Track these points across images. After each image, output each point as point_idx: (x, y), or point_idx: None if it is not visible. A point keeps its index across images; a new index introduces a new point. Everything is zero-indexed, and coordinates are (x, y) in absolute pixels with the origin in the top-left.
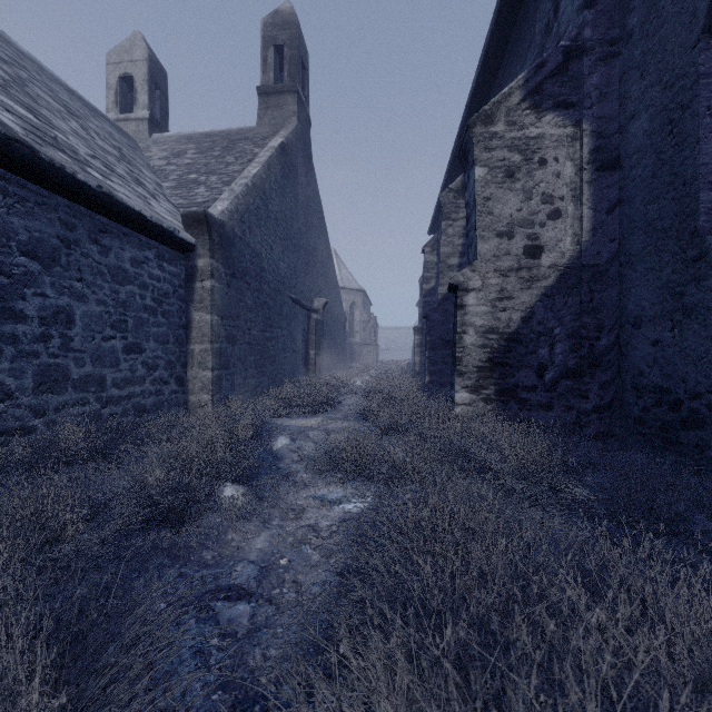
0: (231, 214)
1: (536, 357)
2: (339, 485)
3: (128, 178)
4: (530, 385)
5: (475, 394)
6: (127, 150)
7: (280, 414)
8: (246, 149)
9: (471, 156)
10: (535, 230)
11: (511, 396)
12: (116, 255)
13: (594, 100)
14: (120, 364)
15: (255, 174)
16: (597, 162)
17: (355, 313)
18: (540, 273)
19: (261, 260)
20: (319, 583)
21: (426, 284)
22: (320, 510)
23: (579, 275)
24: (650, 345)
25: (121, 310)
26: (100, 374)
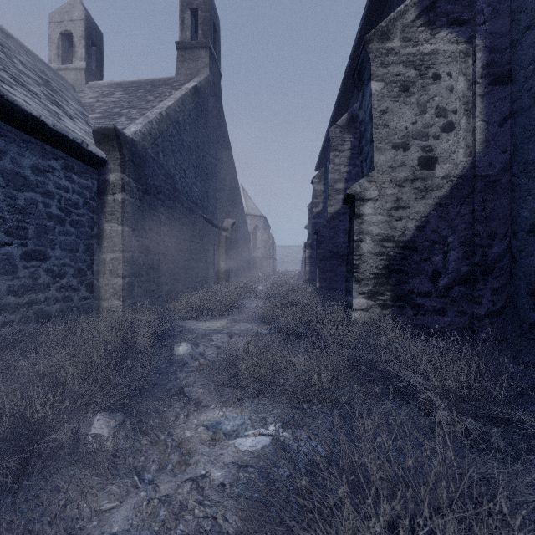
0: (144, 135)
1: (431, 264)
2: (237, 407)
3: (42, 96)
4: (424, 291)
5: (372, 300)
6: (57, 85)
7: (190, 317)
8: (165, 91)
9: (366, 73)
10: (429, 142)
11: (406, 302)
12: (12, 160)
13: (487, 16)
14: (18, 271)
15: (169, 106)
16: (490, 76)
17: (257, 233)
18: (434, 183)
19: (175, 182)
20: None
21: (315, 208)
22: (212, 447)
23: (471, 185)
24: None
25: (19, 217)
26: None
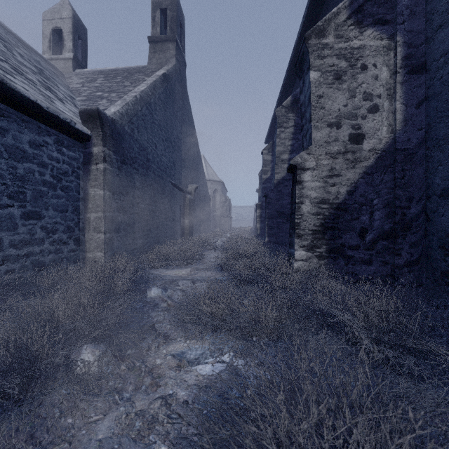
0: (122, 115)
1: (359, 222)
2: (199, 340)
3: (38, 83)
4: (354, 245)
5: (310, 252)
6: (49, 73)
7: (160, 266)
8: (139, 78)
9: (306, 64)
10: (358, 121)
11: (339, 253)
12: (13, 136)
13: (405, 17)
14: (18, 228)
15: (142, 90)
16: (408, 67)
17: (216, 196)
18: (362, 155)
19: (148, 153)
20: None
21: (264, 175)
22: (178, 372)
23: (392, 157)
24: None
25: (19, 183)
26: None
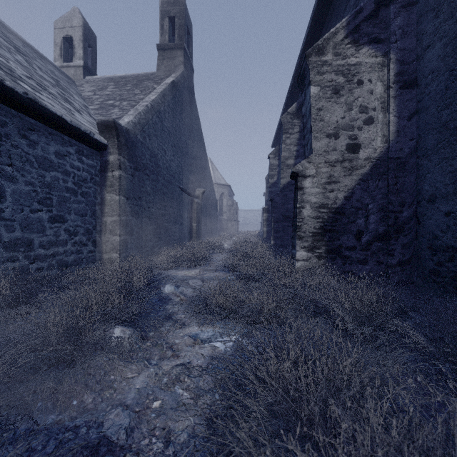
0: (135, 125)
1: (355, 225)
2: (210, 325)
3: (58, 96)
4: (351, 246)
5: (311, 252)
6: (64, 83)
7: (170, 267)
8: (148, 85)
9: (307, 79)
10: (355, 132)
11: (337, 254)
12: (42, 148)
13: (398, 37)
14: (46, 230)
15: (153, 99)
16: (400, 82)
17: (223, 200)
18: (358, 163)
19: (158, 160)
20: (188, 429)
21: (271, 179)
22: (193, 348)
23: (386, 165)
24: (443, 215)
25: (47, 190)
26: (28, 238)
